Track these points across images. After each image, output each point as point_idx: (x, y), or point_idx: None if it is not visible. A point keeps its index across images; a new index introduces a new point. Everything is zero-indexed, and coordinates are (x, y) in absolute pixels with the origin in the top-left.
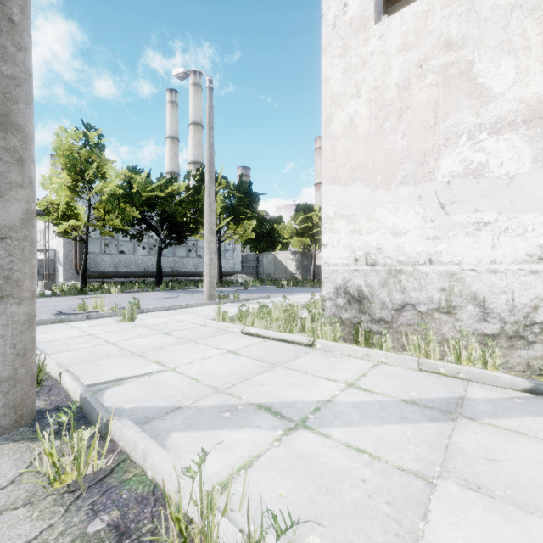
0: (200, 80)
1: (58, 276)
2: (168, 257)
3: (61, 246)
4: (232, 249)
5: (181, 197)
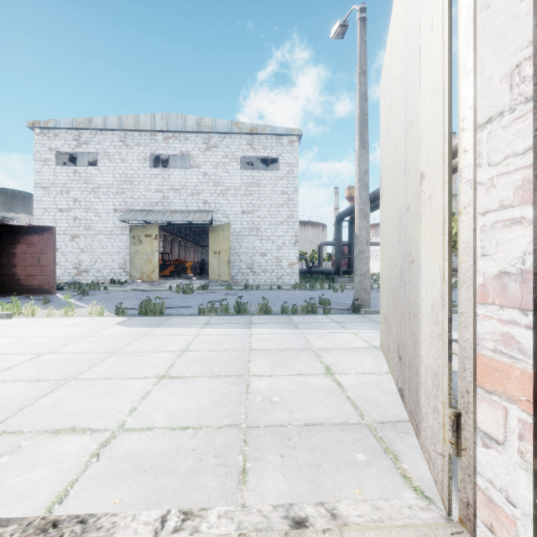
0: None
1: None
2: None
3: None
4: None
5: None
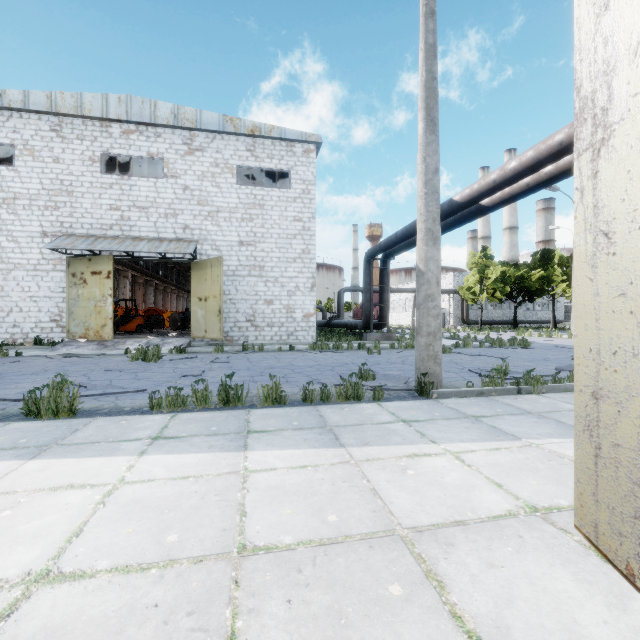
0: (515, 155)
1: (447, 323)
2: (506, 310)
3: (451, 307)
4: (555, 301)
5: (535, 277)
